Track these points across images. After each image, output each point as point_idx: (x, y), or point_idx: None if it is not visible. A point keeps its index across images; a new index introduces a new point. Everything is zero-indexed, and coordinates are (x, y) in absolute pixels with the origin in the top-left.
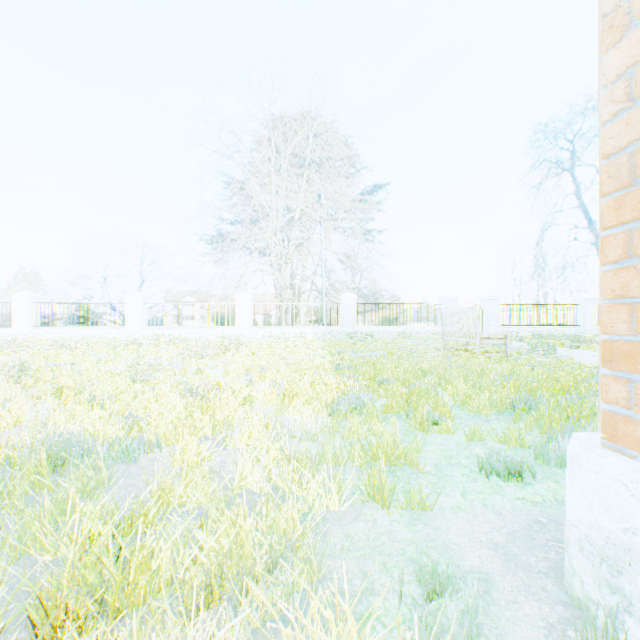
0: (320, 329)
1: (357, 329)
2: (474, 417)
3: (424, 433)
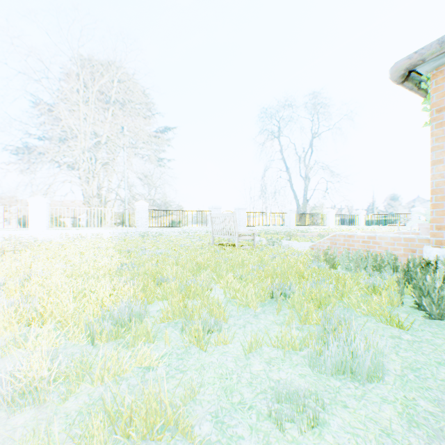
0: (117, 230)
1: (149, 229)
2: (245, 313)
3: (201, 348)
